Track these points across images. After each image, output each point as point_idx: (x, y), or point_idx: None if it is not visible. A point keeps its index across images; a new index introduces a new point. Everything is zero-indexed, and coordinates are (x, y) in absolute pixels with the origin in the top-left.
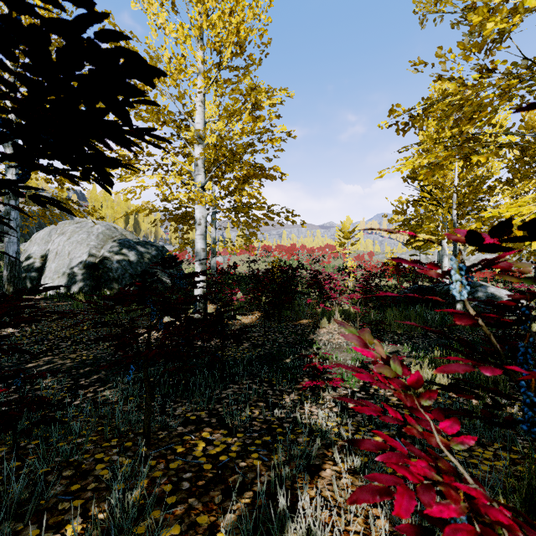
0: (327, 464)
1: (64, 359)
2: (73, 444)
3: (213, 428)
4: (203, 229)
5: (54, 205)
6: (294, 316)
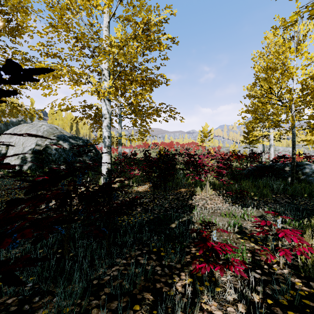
0: None
1: None
2: None
3: None
4: (108, 122)
5: None
6: (175, 186)
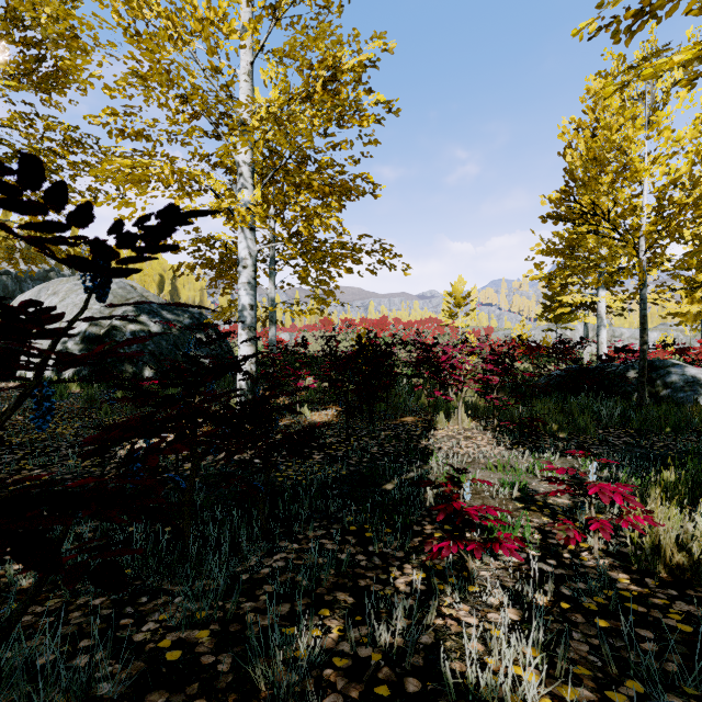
0: None
1: None
2: None
3: (214, 701)
4: (251, 275)
5: None
6: (392, 412)
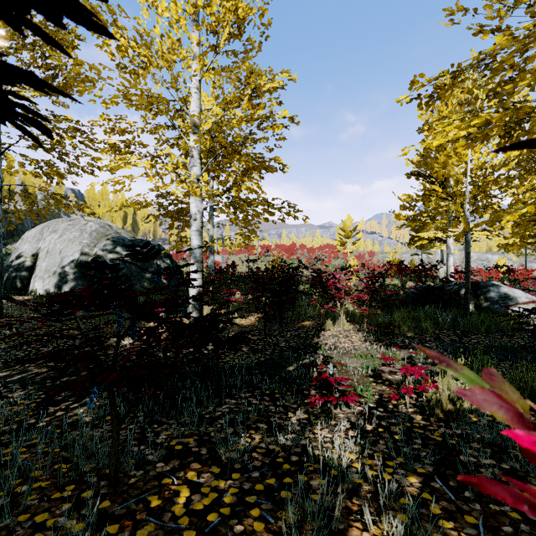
0: (354, 528)
1: (40, 367)
2: (12, 494)
3: (202, 463)
4: (199, 225)
5: None
6: (296, 318)
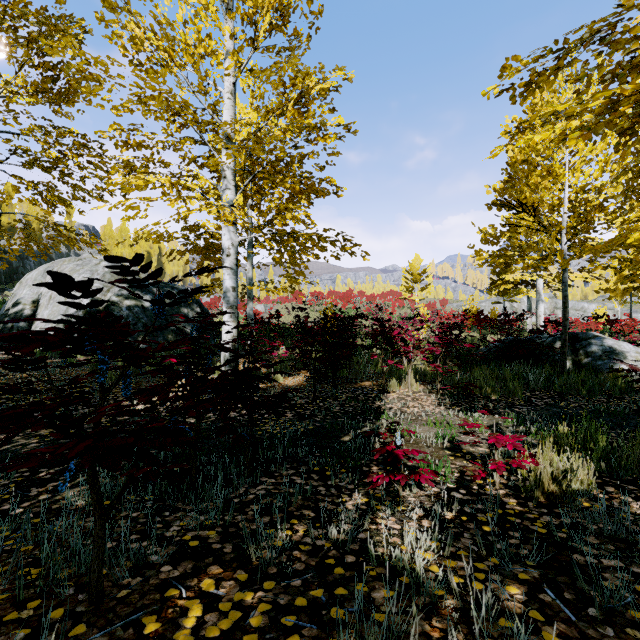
0: None
1: (29, 437)
2: None
3: (224, 566)
4: (234, 262)
5: None
6: (353, 377)
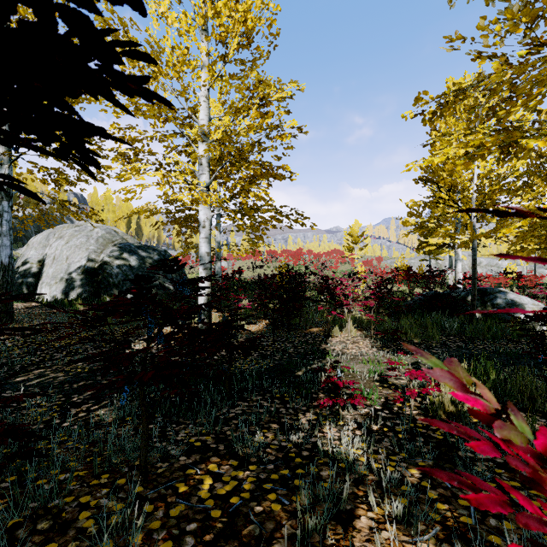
0: (360, 509)
1: (56, 372)
2: (55, 481)
3: (221, 457)
4: (208, 232)
5: (15, 187)
6: (303, 324)
